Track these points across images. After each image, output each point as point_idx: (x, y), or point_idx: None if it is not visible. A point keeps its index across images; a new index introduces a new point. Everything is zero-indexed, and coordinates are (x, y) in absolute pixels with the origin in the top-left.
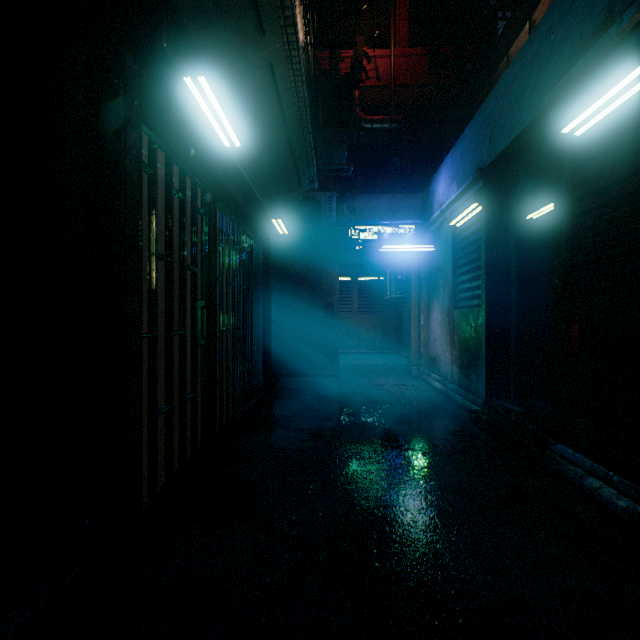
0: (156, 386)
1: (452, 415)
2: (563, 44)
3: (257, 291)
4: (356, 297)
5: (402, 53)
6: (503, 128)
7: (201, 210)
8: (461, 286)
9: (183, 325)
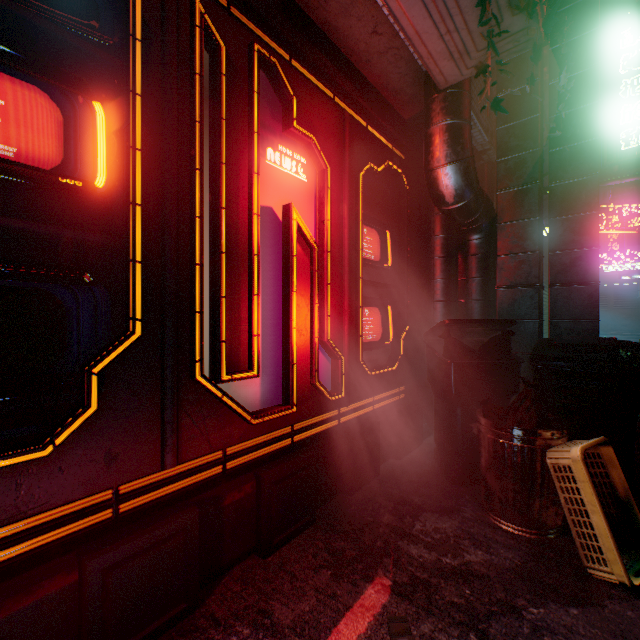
0: None
1: None
2: None
3: None
4: (611, 297)
5: None
6: None
7: None
8: None
9: None
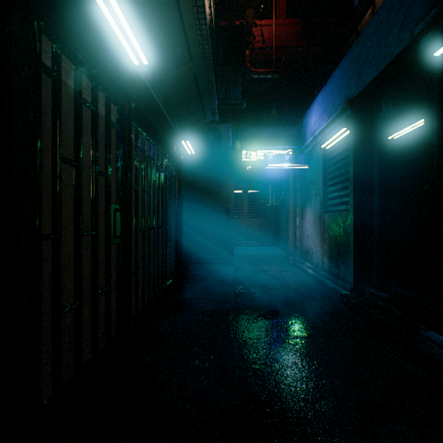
0: (60, 286)
1: (326, 297)
2: None
3: (170, 198)
4: (246, 205)
5: (281, 23)
6: (370, 63)
7: (115, 124)
8: (330, 195)
9: (95, 226)
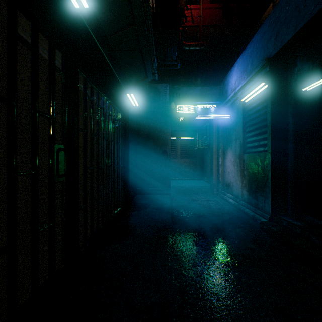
0: None
1: (247, 224)
2: None
3: (118, 142)
4: (179, 148)
5: (206, 7)
6: (289, 24)
7: (60, 69)
8: (249, 139)
9: (35, 165)
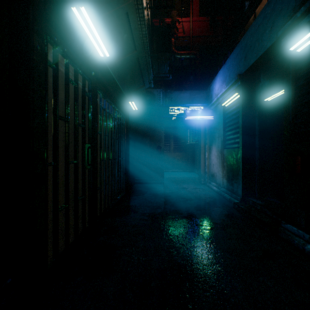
0: (57, 194)
1: (224, 205)
2: (290, 1)
3: (121, 140)
4: (172, 143)
5: (196, 20)
6: (252, 52)
7: (88, 93)
8: (228, 137)
9: (76, 158)
